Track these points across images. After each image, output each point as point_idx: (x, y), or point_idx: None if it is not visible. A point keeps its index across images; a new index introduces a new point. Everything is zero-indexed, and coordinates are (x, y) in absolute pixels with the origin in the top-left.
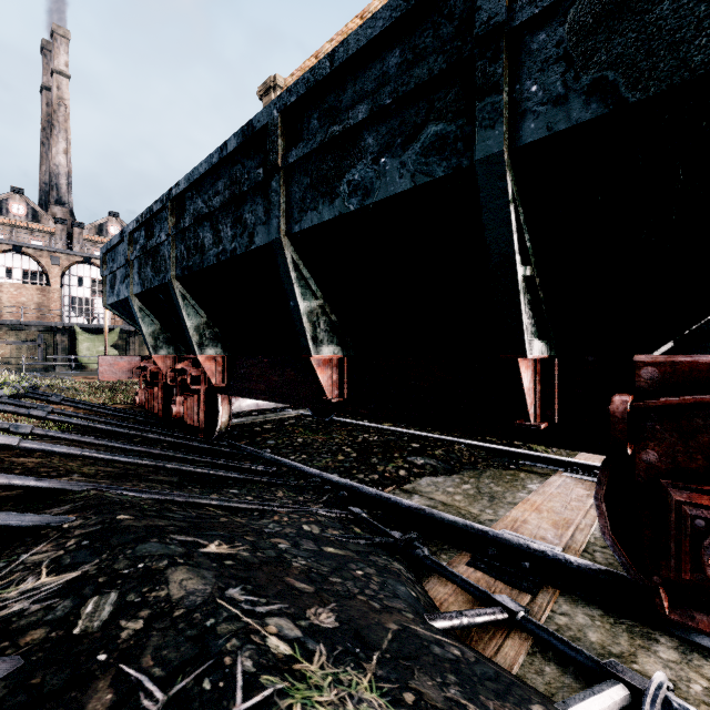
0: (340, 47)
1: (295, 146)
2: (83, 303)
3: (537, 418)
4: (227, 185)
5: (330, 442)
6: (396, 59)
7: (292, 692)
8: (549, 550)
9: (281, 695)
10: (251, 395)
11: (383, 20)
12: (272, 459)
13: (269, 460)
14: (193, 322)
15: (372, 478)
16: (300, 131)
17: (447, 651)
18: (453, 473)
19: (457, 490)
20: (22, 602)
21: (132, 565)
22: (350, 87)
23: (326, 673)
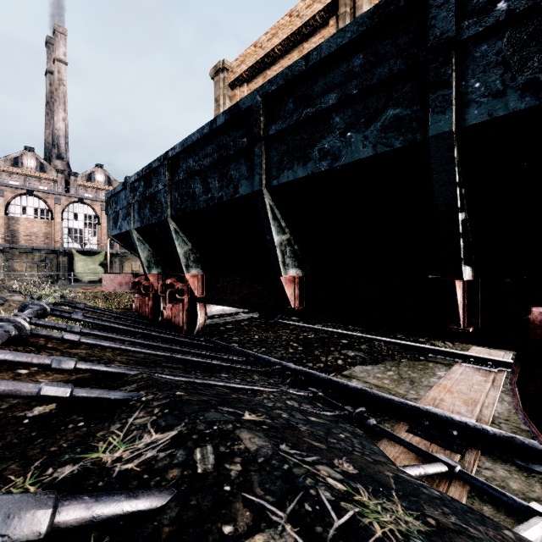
0: (314, 51)
1: (275, 123)
2: (78, 232)
3: (465, 324)
4: (215, 150)
5: (279, 338)
6: (360, 60)
7: (365, 514)
8: (469, 422)
9: (360, 515)
10: (225, 304)
11: (351, 32)
12: (241, 351)
13: (238, 352)
14: (182, 249)
15: (319, 366)
16: (277, 111)
17: (431, 492)
18: (377, 362)
19: (384, 376)
20: (151, 452)
21: (209, 427)
22: (320, 80)
23: (375, 503)
